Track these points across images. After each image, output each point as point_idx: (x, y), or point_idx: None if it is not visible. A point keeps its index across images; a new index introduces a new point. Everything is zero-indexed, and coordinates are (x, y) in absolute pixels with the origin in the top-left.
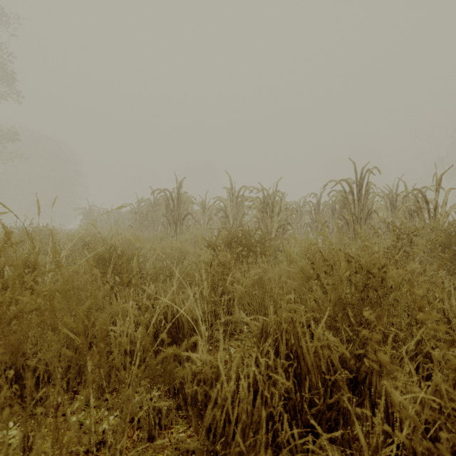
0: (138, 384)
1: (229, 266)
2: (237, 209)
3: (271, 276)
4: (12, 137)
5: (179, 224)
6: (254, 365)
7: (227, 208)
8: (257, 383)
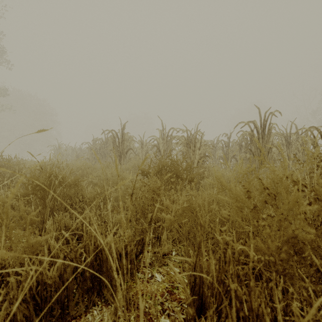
0: None
1: (159, 192)
2: (167, 146)
3: (201, 203)
4: (3, 94)
5: (123, 156)
6: None
7: (159, 144)
8: None
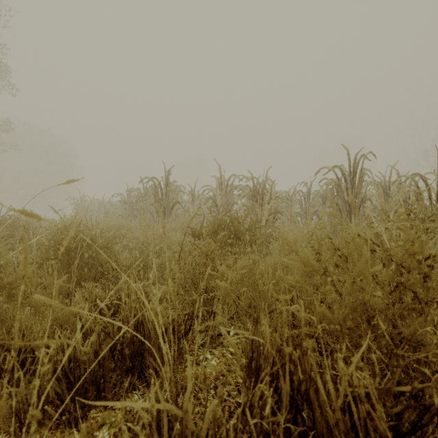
0: None
1: (213, 257)
2: (227, 198)
3: (263, 269)
4: (5, 129)
5: (168, 213)
6: (239, 423)
7: (216, 197)
8: None
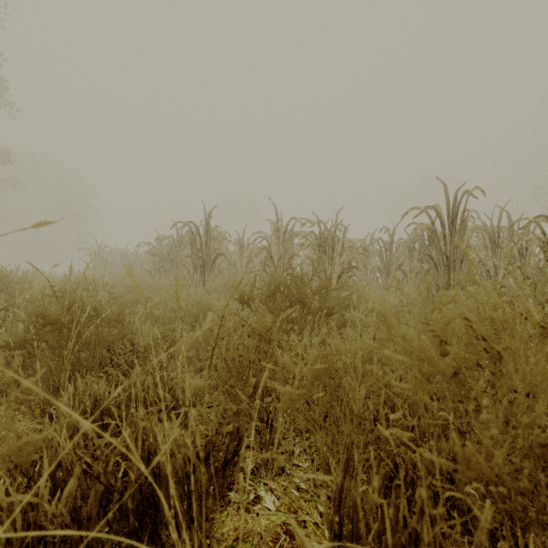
0: None
1: (269, 338)
2: (285, 249)
3: (348, 361)
4: (2, 160)
5: (208, 267)
6: None
7: (272, 247)
8: None
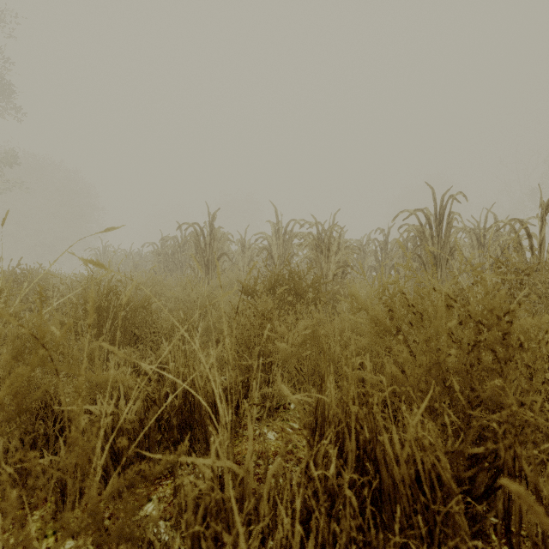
0: (60, 547)
1: (270, 317)
2: (285, 249)
3: (328, 329)
4: (9, 162)
5: (212, 266)
6: (302, 479)
7: (272, 247)
8: (308, 508)
